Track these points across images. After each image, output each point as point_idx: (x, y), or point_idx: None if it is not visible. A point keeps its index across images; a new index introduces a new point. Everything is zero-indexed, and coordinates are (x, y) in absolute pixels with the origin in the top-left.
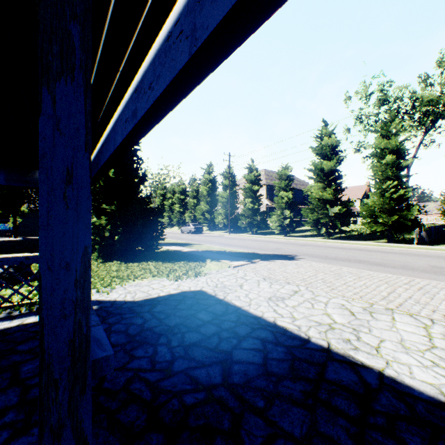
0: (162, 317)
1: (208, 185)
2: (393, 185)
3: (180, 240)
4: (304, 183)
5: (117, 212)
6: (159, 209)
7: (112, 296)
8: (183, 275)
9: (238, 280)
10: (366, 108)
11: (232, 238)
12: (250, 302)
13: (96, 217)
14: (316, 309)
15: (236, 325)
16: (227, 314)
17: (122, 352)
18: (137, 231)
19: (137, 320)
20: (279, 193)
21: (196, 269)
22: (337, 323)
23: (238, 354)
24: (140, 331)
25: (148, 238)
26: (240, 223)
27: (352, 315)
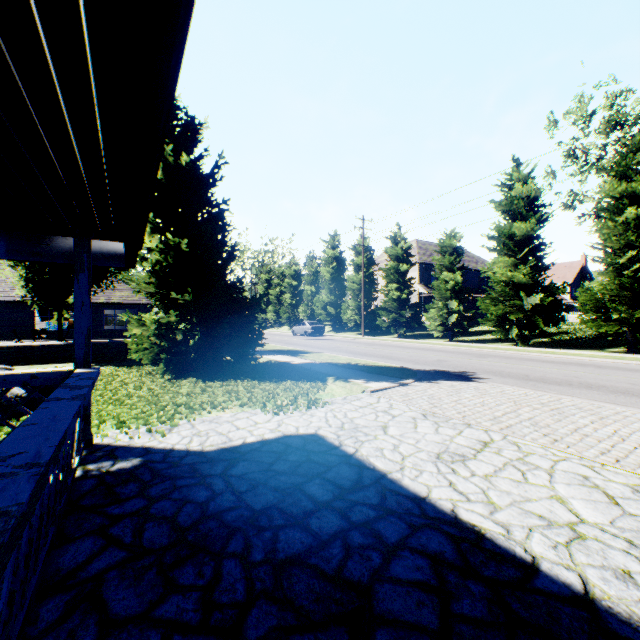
0: (242, 488)
1: (331, 266)
2: (639, 258)
3: (290, 347)
4: (478, 260)
5: (193, 304)
6: (256, 299)
7: (169, 440)
8: (289, 405)
9: (378, 416)
10: (583, 136)
11: (368, 343)
12: (403, 462)
13: (165, 312)
14: (533, 484)
15: (377, 516)
16: (360, 488)
17: (153, 570)
18: (222, 332)
19: (198, 492)
20: (441, 275)
21: (310, 394)
22: (587, 524)
23: (384, 596)
24: (199, 519)
25: (240, 344)
26: (379, 321)
27: (614, 504)
